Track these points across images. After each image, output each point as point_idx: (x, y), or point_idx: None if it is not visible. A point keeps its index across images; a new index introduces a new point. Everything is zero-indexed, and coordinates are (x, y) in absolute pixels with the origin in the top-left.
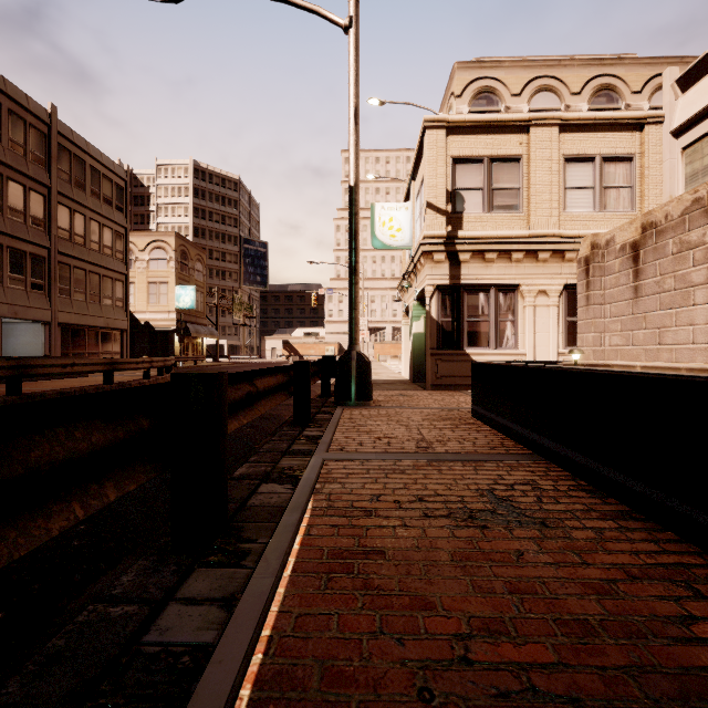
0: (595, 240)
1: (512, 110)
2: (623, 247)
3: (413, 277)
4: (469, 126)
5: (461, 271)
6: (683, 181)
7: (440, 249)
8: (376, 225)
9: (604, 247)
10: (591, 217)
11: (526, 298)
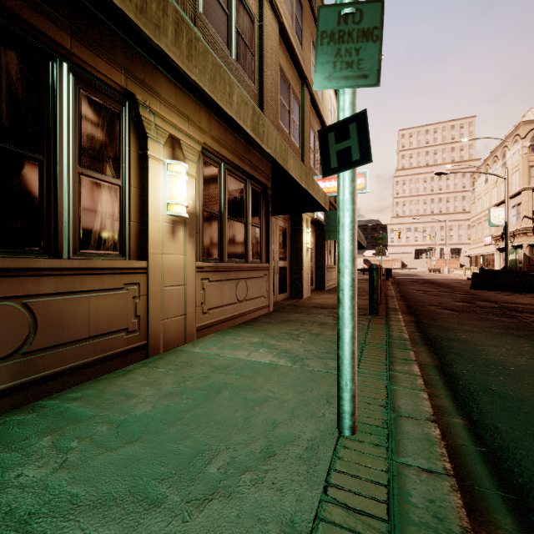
0: None
1: None
2: None
3: (510, 238)
4: None
5: None
6: None
7: (530, 232)
8: (491, 217)
9: None
10: None
11: None
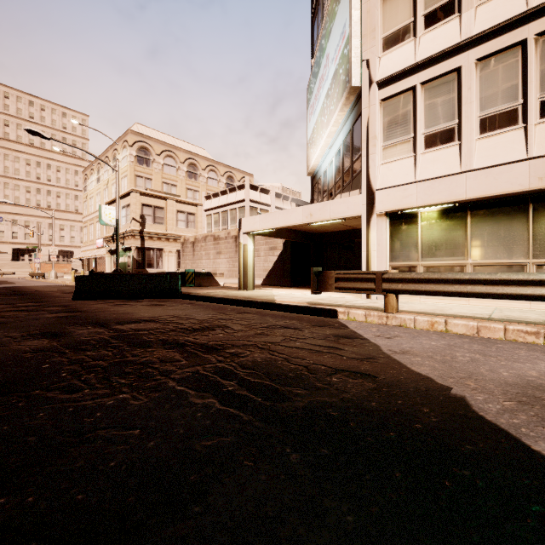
0: (185, 238)
1: (156, 161)
2: (191, 242)
3: (121, 239)
4: (148, 194)
5: (145, 243)
6: (206, 224)
7: (138, 235)
8: (103, 214)
9: (187, 240)
10: (184, 230)
11: (166, 253)
